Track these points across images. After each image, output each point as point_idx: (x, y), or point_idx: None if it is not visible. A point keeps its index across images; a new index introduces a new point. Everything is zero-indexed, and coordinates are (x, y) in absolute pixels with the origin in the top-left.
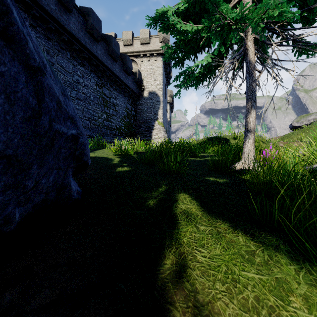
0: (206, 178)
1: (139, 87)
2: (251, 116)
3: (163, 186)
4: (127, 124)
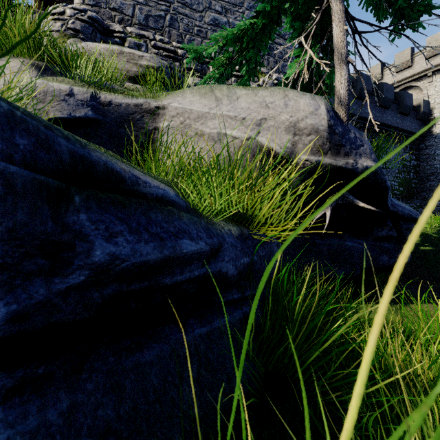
0: None
1: (425, 122)
2: None
3: None
4: (403, 180)
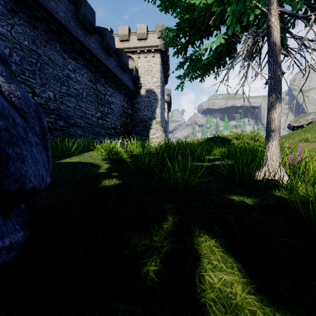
0: (227, 196)
1: (136, 84)
2: (276, 111)
3: (169, 218)
4: (123, 123)
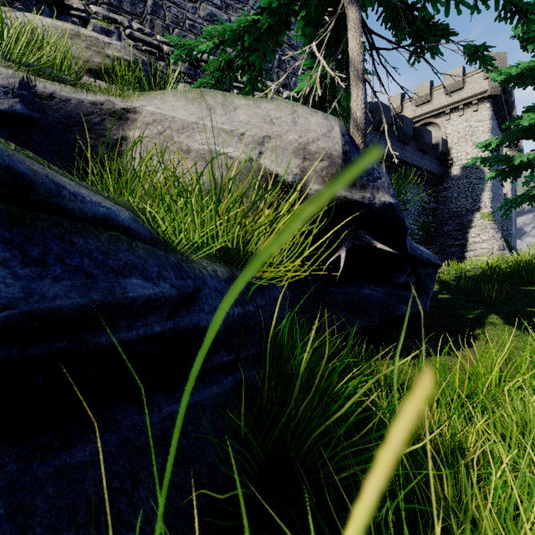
0: (524, 308)
1: (443, 162)
2: None
3: (478, 310)
4: (422, 224)
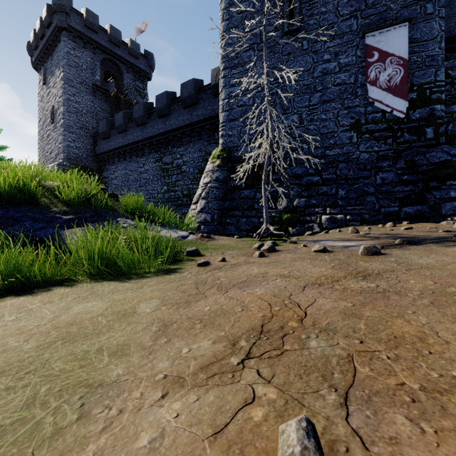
0: None
1: None
2: None
3: None
4: None
